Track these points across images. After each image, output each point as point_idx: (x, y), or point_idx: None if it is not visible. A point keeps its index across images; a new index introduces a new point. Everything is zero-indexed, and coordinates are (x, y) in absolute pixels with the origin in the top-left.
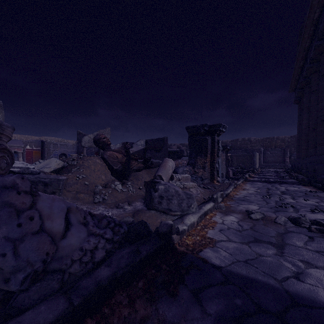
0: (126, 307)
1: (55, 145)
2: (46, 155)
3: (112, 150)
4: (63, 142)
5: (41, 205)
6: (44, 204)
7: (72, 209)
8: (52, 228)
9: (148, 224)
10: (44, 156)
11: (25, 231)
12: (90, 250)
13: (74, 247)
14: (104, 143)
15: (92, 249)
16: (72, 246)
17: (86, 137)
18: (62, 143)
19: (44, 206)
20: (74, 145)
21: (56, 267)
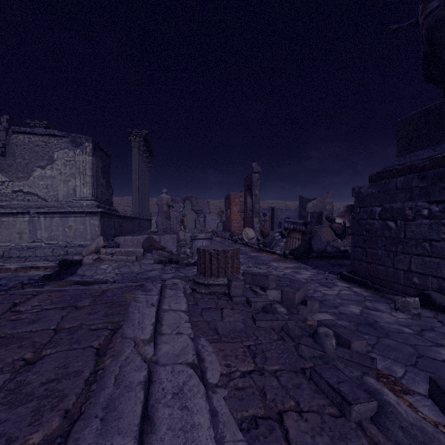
0: (339, 259)
1: (281, 210)
2: (275, 219)
3: (336, 223)
4: (287, 207)
5: (322, 240)
6: (322, 240)
7: (327, 242)
8: (324, 244)
9: (349, 252)
10: (274, 220)
11: (321, 243)
12: (331, 251)
13: (328, 249)
14: (331, 219)
15: (332, 251)
16: (328, 249)
17: (310, 203)
18: (286, 208)
19: (323, 240)
20: (296, 209)
21: (325, 252)
